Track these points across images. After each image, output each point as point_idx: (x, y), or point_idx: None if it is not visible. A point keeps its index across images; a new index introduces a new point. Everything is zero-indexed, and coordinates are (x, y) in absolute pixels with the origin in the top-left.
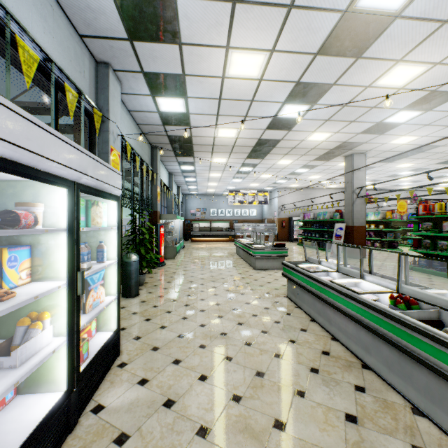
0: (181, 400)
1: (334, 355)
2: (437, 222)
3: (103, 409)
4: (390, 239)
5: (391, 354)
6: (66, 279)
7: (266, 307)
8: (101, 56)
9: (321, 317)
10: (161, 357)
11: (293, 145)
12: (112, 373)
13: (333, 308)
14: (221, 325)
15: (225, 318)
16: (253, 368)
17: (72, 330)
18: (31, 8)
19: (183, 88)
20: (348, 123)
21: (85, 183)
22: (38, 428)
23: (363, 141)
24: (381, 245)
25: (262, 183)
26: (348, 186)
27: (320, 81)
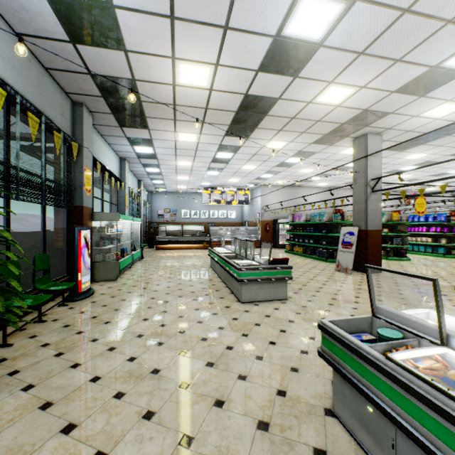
0: None
1: None
2: None
3: None
4: (398, 246)
5: None
6: None
7: None
8: None
9: None
10: None
11: (294, 112)
12: None
13: None
14: None
15: None
16: None
17: None
18: None
19: None
20: (390, 65)
21: None
22: None
23: (390, 110)
24: (386, 252)
25: (243, 177)
26: (359, 177)
27: None
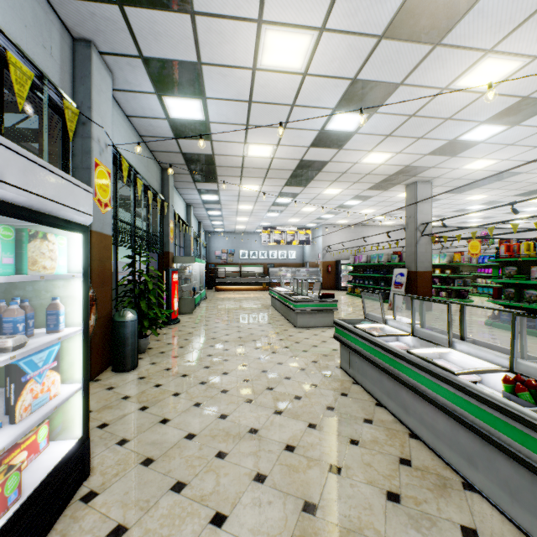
0: None
1: (419, 465)
2: (523, 266)
3: None
4: (459, 287)
5: (517, 475)
6: None
7: (313, 384)
8: (78, 29)
9: (392, 401)
10: (154, 478)
11: (344, 169)
12: (68, 515)
13: (413, 392)
14: (250, 415)
15: (255, 404)
16: (299, 496)
17: None
18: None
19: (199, 84)
20: (415, 140)
21: None
22: None
23: (430, 165)
24: (448, 294)
25: (303, 218)
26: (410, 222)
27: (383, 79)
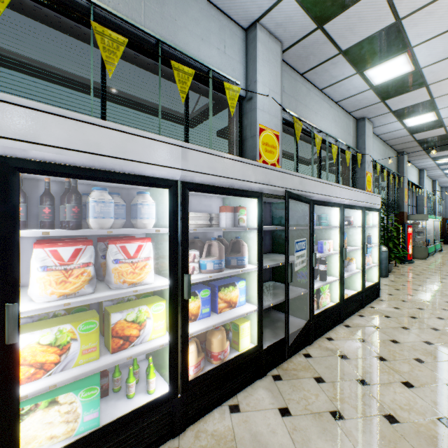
0: (421, 319)
1: None
2: None
3: (375, 308)
4: None
5: None
6: (361, 246)
7: None
8: (359, 116)
9: None
10: (408, 304)
11: None
12: (376, 301)
13: None
14: None
15: None
16: None
17: (363, 267)
18: (331, 121)
19: (431, 106)
20: None
21: (366, 206)
22: (355, 294)
23: None
24: None
25: None
26: None
27: None
